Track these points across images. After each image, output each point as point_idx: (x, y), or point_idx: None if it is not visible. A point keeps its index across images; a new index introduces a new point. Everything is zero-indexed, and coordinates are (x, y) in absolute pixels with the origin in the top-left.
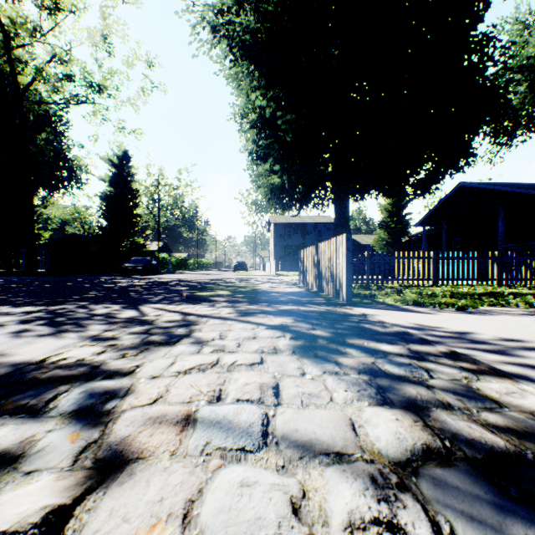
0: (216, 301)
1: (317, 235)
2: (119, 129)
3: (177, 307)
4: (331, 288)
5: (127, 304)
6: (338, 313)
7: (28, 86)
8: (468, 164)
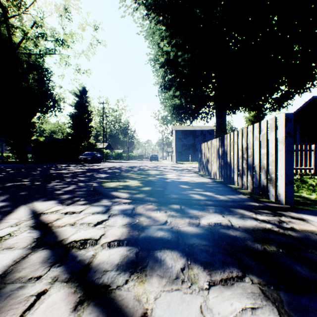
0: (117, 197)
1: (202, 137)
2: (76, 70)
3: (62, 209)
4: (248, 182)
5: (15, 201)
6: (308, 238)
7: (19, 43)
8: (314, 85)
